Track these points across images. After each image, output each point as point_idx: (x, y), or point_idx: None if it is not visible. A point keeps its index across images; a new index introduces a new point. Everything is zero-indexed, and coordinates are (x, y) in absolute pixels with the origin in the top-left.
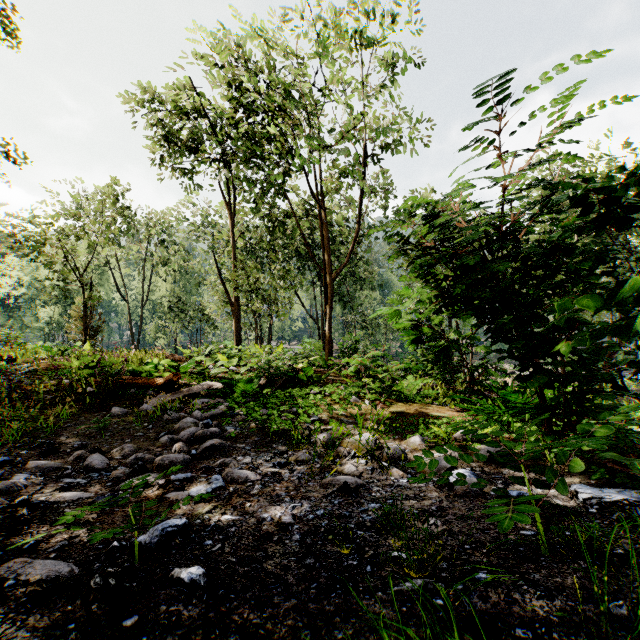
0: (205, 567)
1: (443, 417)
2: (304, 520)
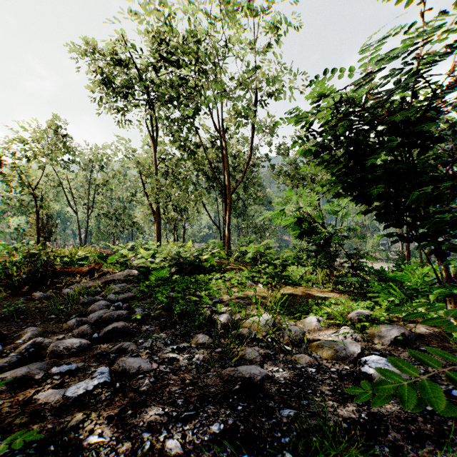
0: None
1: (329, 298)
2: (197, 446)
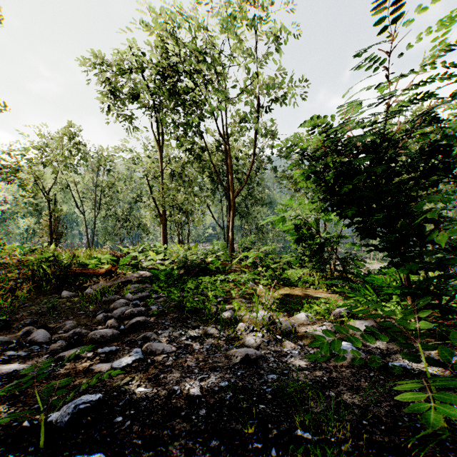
0: (109, 451)
1: (320, 298)
2: (210, 392)
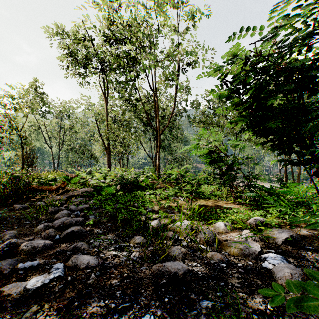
0: None
1: (232, 208)
2: None
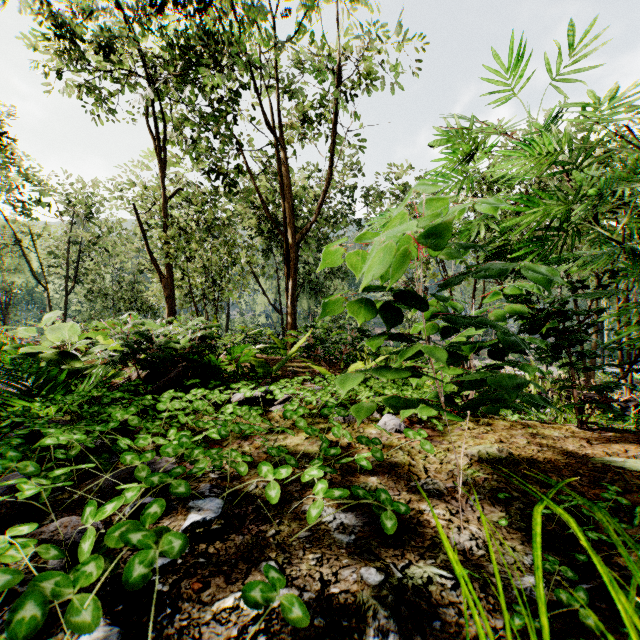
0: None
1: None
2: None
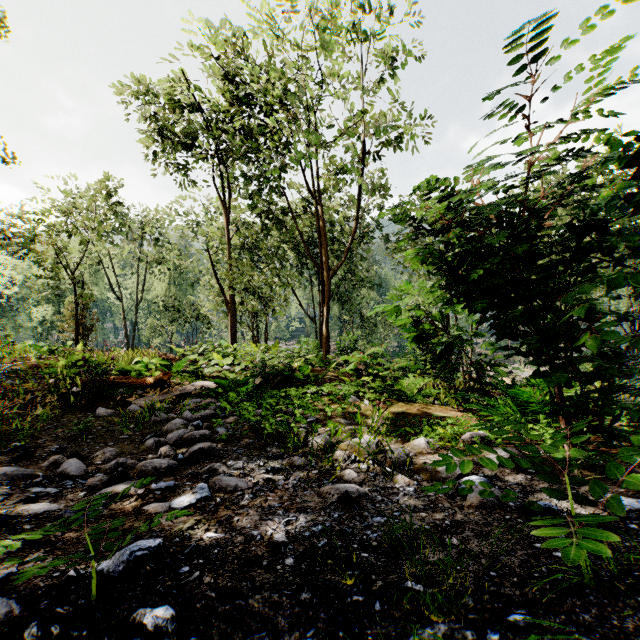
0: (177, 605)
1: (447, 417)
2: (299, 538)
